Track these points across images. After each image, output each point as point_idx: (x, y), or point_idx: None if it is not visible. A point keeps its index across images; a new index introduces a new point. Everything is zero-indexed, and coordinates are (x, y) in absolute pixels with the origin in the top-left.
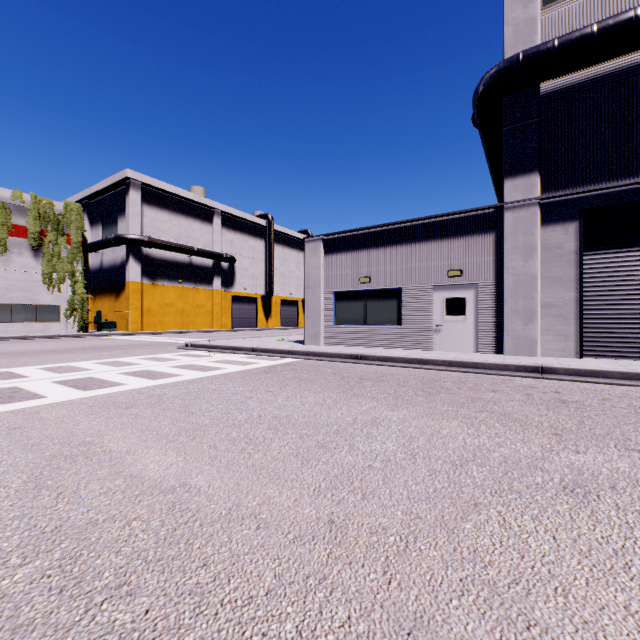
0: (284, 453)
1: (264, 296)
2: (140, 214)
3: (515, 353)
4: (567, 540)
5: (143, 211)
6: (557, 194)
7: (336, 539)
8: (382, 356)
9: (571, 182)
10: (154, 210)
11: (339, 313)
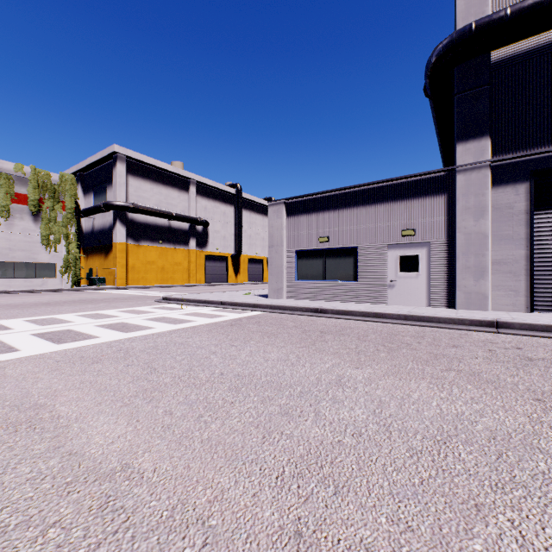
0: (244, 422)
1: (233, 255)
2: (126, 184)
3: (466, 307)
4: None
5: (128, 181)
6: (508, 156)
7: None
8: (340, 310)
9: (521, 145)
10: (138, 180)
11: (300, 270)
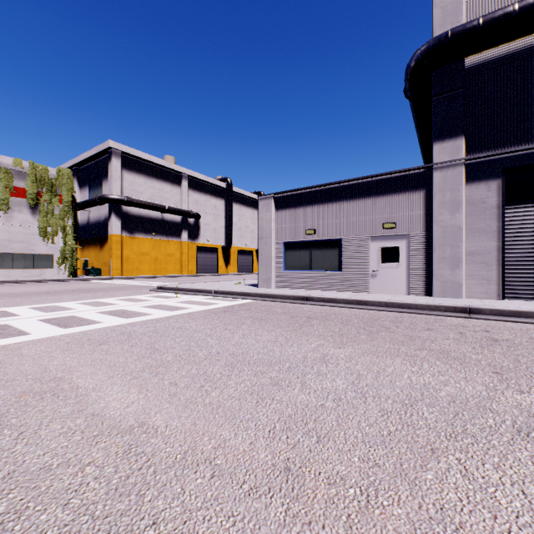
0: (240, 391)
1: (224, 247)
2: (120, 178)
3: (443, 295)
4: None
5: (123, 175)
6: (481, 155)
7: (293, 491)
8: (326, 298)
9: (493, 144)
10: (132, 175)
11: (288, 260)
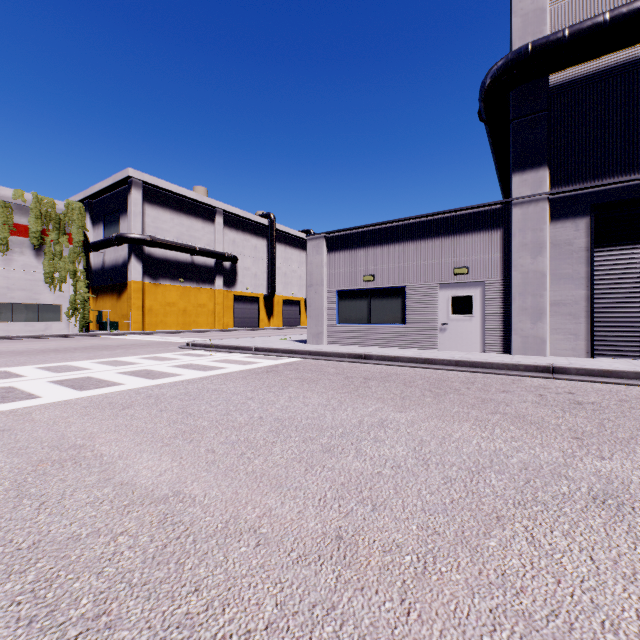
0: (286, 458)
1: (266, 296)
2: (142, 213)
3: (523, 352)
4: (606, 561)
5: (145, 210)
6: (567, 189)
7: (345, 559)
8: (386, 355)
9: (582, 176)
10: (156, 209)
11: (342, 312)
